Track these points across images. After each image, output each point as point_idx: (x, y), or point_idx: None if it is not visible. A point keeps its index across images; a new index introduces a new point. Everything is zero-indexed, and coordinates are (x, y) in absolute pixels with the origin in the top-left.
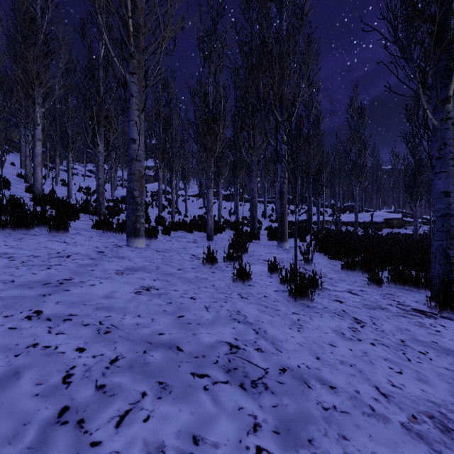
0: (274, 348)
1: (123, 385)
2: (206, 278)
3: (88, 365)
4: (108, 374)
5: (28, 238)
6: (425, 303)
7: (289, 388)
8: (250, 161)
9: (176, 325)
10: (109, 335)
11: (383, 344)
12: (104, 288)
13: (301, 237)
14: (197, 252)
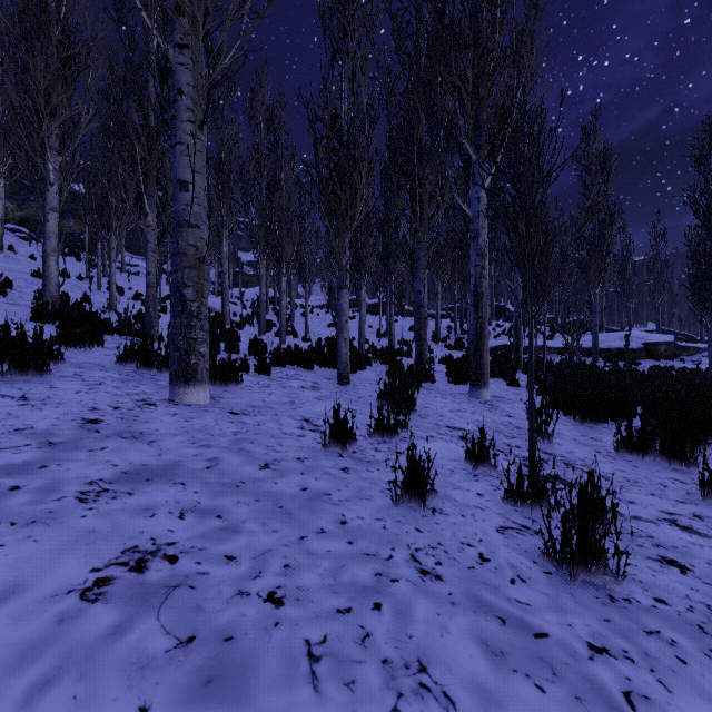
0: None
1: None
2: (327, 492)
3: None
4: None
5: None
6: None
7: None
8: (415, 242)
9: None
10: None
11: None
12: None
13: (510, 378)
14: (316, 411)
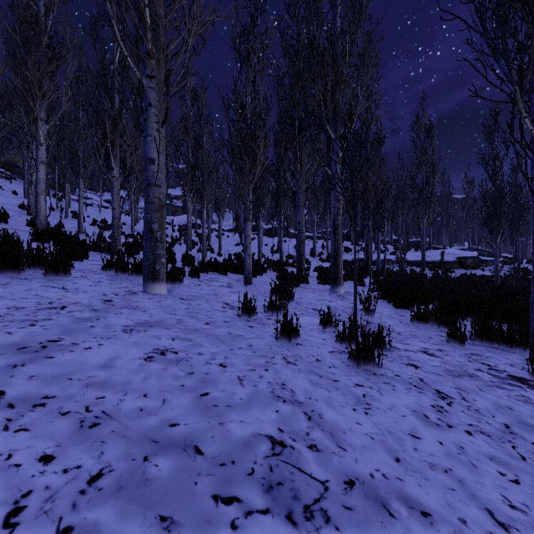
0: (334, 444)
1: (103, 526)
2: (242, 335)
3: (52, 489)
4: (81, 504)
5: (15, 283)
6: (524, 367)
7: (362, 518)
8: (297, 188)
9: (196, 410)
10: (96, 429)
11: (482, 432)
12: (103, 352)
13: (359, 281)
14: (231, 299)
